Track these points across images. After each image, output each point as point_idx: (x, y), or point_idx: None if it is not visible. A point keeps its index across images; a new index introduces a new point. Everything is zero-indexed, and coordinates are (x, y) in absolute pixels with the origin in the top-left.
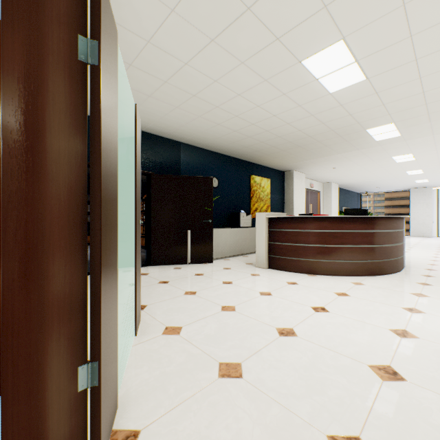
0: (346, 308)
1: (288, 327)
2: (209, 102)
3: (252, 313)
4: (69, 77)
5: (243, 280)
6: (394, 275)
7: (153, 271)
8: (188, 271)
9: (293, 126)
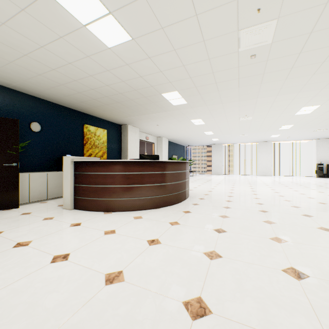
0: (94, 250)
1: None
2: None
3: None
4: None
5: (22, 228)
6: (174, 206)
7: None
8: None
9: (98, 79)
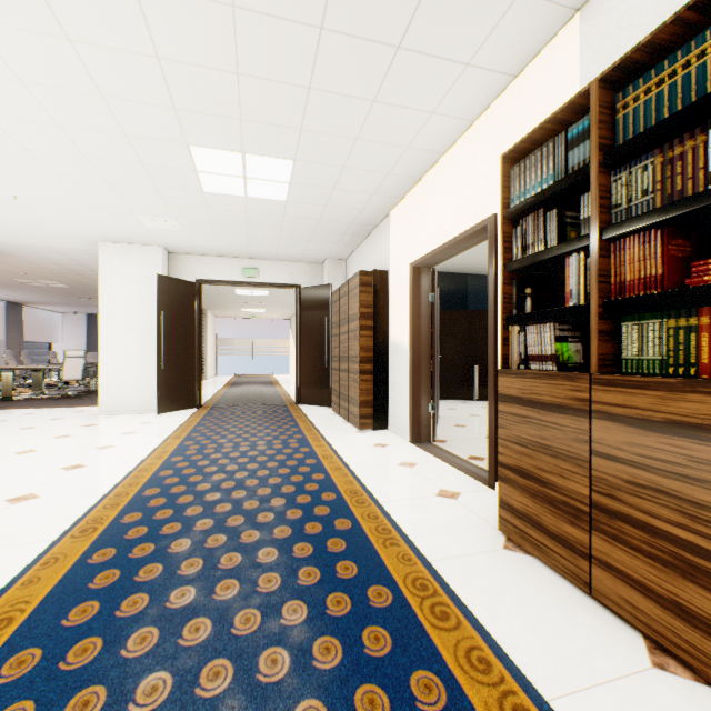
0: None
1: None
2: None
3: None
4: (426, 309)
5: None
6: None
7: (441, 403)
8: (474, 405)
9: None
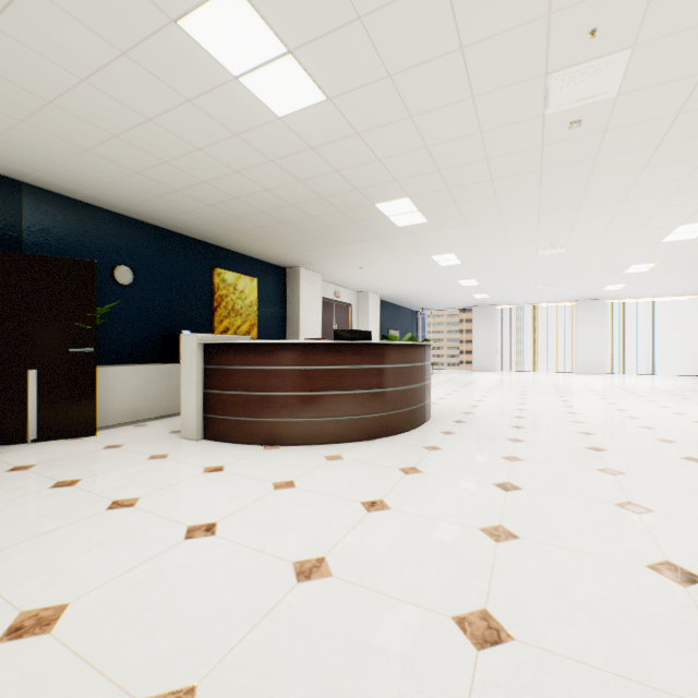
0: (261, 518)
1: (60, 603)
2: (18, 84)
3: (12, 572)
4: None
5: (113, 474)
6: (404, 435)
7: None
8: (1, 463)
9: (251, 178)
